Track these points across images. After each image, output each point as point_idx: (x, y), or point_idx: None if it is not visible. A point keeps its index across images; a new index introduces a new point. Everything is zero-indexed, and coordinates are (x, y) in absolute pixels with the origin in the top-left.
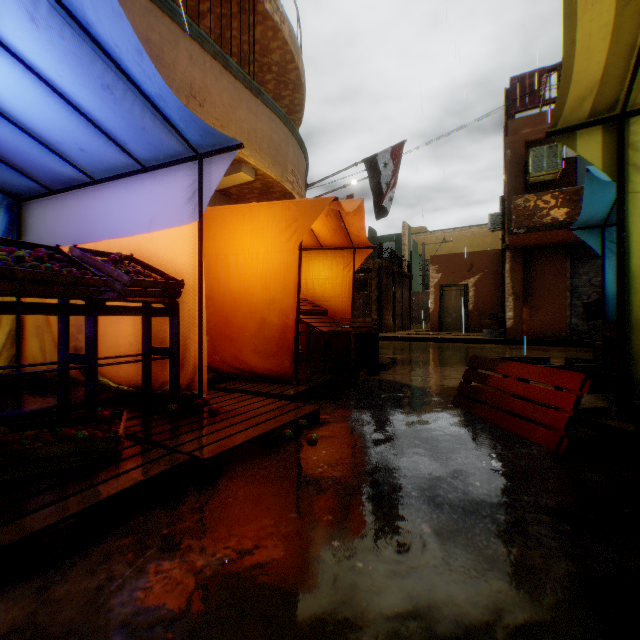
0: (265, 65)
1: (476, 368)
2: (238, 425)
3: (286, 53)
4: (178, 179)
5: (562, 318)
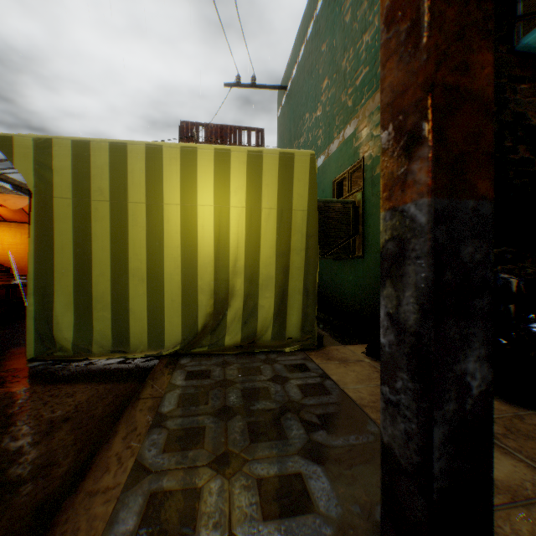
0: None
1: None
2: None
3: None
4: None
5: None
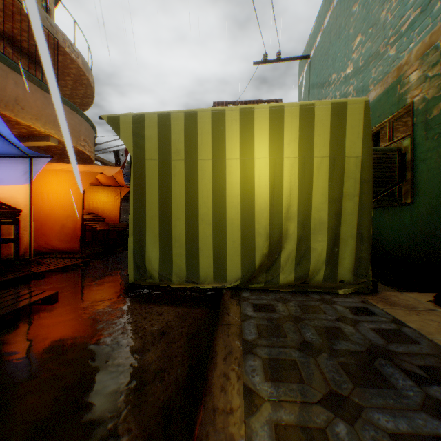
0: (66, 73)
1: None
2: (52, 265)
3: (81, 71)
4: (18, 164)
5: None
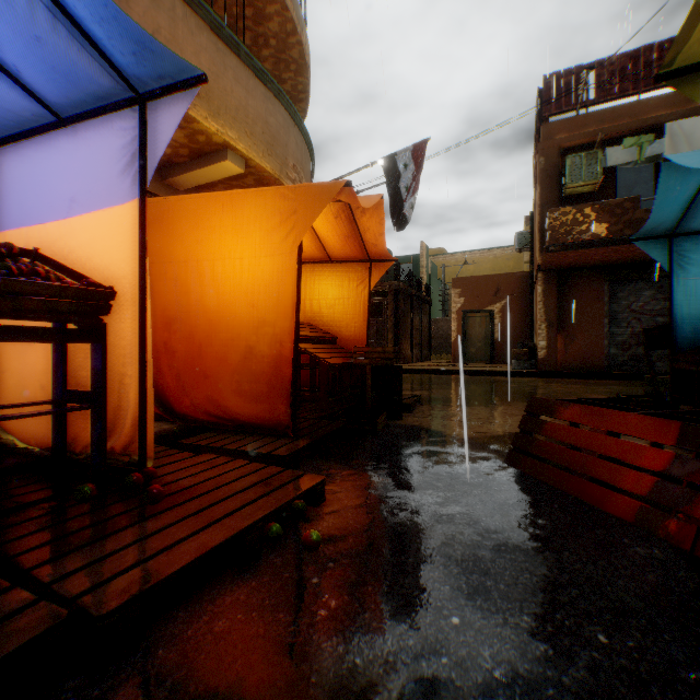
0: (261, 36)
1: (538, 414)
2: (190, 520)
3: (286, 21)
4: (111, 136)
5: (600, 348)
